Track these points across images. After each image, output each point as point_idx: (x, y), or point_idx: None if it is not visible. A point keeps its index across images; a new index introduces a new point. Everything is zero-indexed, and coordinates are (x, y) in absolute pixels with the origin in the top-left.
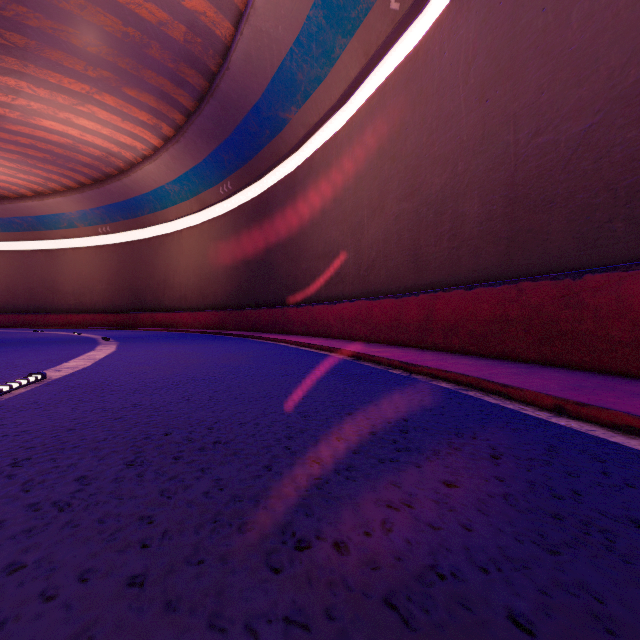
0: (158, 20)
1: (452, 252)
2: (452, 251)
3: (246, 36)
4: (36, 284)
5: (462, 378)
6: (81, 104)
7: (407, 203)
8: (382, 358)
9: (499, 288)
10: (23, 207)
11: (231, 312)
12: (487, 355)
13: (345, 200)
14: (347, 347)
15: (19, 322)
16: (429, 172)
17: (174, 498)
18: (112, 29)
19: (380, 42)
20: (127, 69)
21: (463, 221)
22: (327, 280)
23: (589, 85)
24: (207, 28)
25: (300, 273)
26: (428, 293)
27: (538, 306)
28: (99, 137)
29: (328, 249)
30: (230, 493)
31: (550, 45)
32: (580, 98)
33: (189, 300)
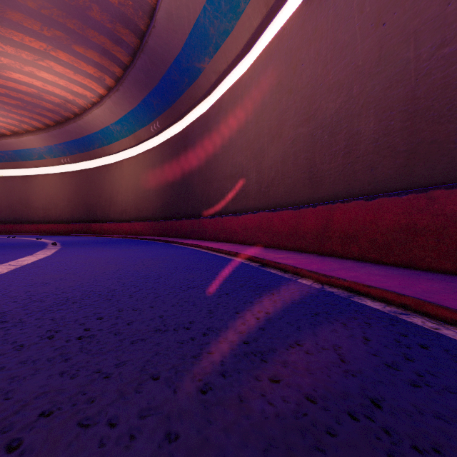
0: None
1: (347, 168)
2: (347, 167)
3: None
4: (15, 201)
5: (392, 296)
6: (41, 59)
7: (303, 128)
8: (288, 266)
9: (405, 197)
10: (4, 143)
11: (159, 222)
12: (390, 263)
13: (248, 130)
14: (252, 253)
15: (2, 230)
16: (324, 99)
17: None
18: None
19: None
20: (74, 29)
21: (358, 139)
22: (234, 196)
23: None
24: None
25: (212, 191)
26: (326, 204)
27: (455, 214)
28: (57, 87)
29: (234, 171)
30: None
31: None
32: None
33: (128, 213)
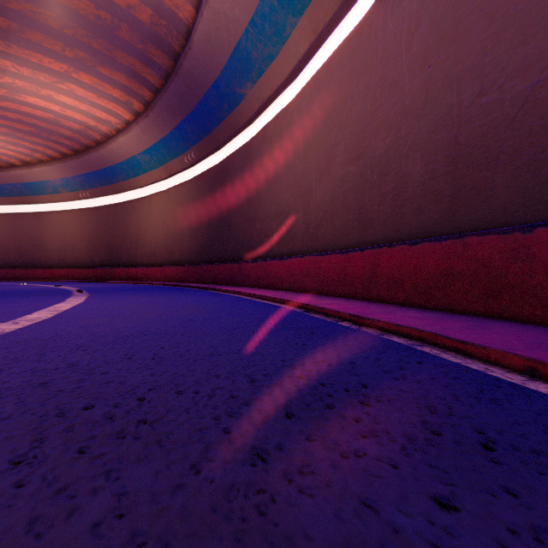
0: (127, 4)
1: (395, 210)
2: (395, 209)
3: (206, 17)
4: (25, 242)
5: (414, 332)
6: (60, 82)
7: (352, 166)
8: (331, 310)
9: (444, 243)
10: (13, 175)
11: (194, 267)
12: (432, 307)
13: (295, 166)
14: (297, 299)
15: (10, 276)
16: (373, 137)
17: (44, 538)
18: (85, 12)
19: (327, 19)
20: (100, 50)
21: (406, 181)
22: (279, 238)
23: (536, 43)
24: (171, 11)
25: (255, 232)
26: (373, 249)
27: (485, 260)
28: (78, 112)
29: (280, 210)
30: (131, 525)
31: (494, 7)
32: (526, 56)
33: (158, 256)
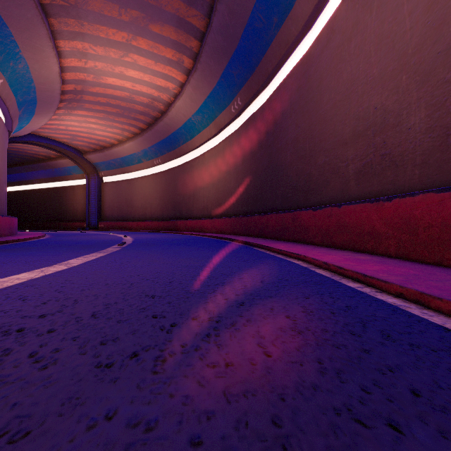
0: None
1: None
2: None
3: None
4: (122, 202)
5: None
6: (126, 55)
7: None
8: None
9: None
10: (114, 152)
11: (240, 218)
12: None
13: (402, 34)
14: None
15: (114, 227)
16: None
17: None
18: None
19: None
20: (148, 1)
21: None
22: (361, 170)
23: None
24: None
25: (315, 170)
26: None
27: None
28: (144, 85)
29: (363, 125)
30: None
31: None
32: None
33: (209, 209)
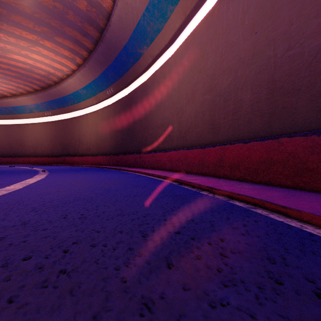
0: None
1: (234, 122)
2: (234, 121)
3: (119, 6)
4: (13, 142)
5: (250, 199)
6: (33, 46)
7: (207, 95)
8: (195, 184)
9: (266, 142)
10: (6, 102)
11: (113, 156)
12: (258, 182)
13: (173, 95)
14: (174, 176)
15: (4, 161)
16: (220, 77)
17: None
18: (47, 3)
19: (192, 6)
20: (56, 26)
21: (241, 104)
22: (163, 139)
23: None
24: (98, 3)
25: (149, 135)
26: (221, 145)
27: (292, 153)
28: (43, 64)
29: (164, 122)
30: None
31: None
32: (318, 24)
33: (91, 150)
